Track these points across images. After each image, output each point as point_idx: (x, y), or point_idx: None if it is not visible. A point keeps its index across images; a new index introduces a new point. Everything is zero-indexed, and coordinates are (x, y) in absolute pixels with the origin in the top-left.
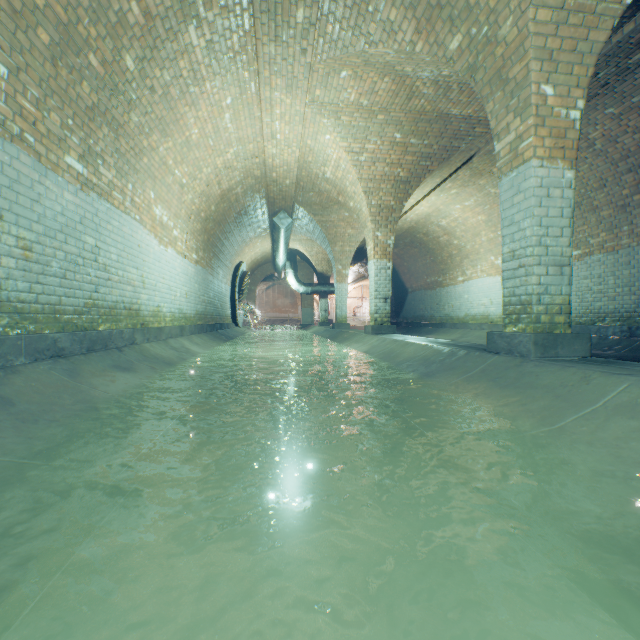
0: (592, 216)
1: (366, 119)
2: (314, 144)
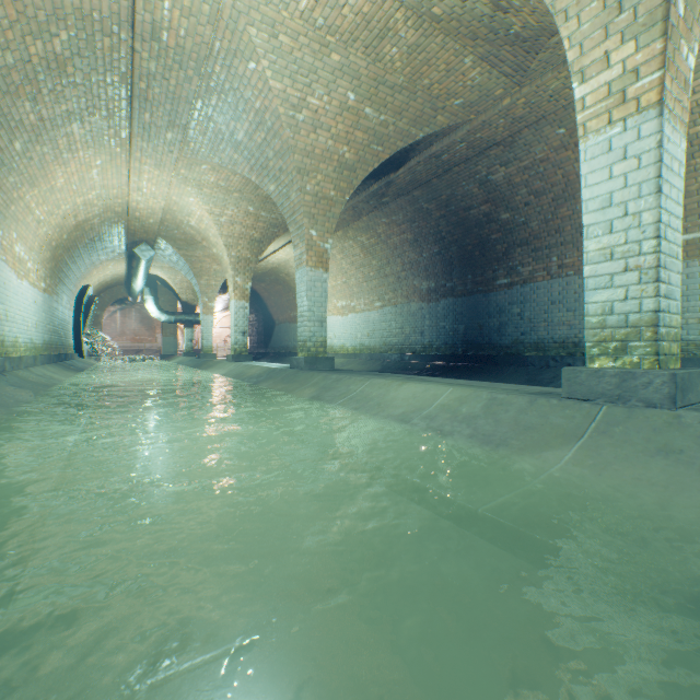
0: (386, 281)
1: (225, 194)
2: (180, 200)
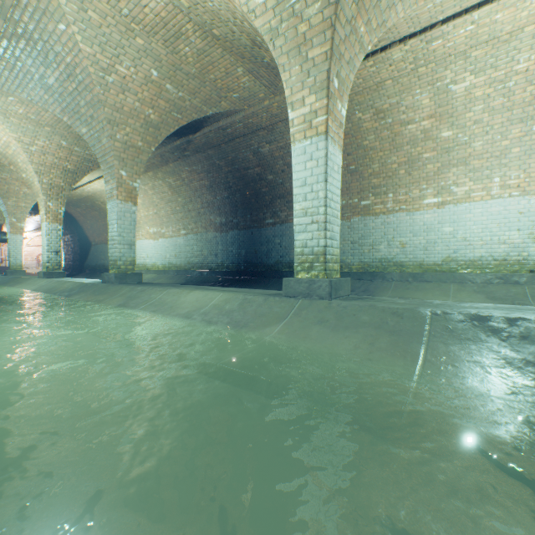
0: (190, 214)
1: (36, 126)
2: None
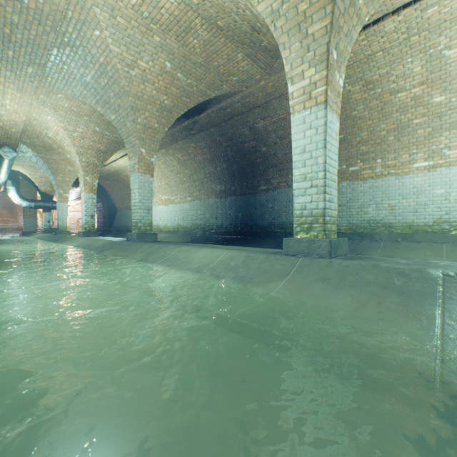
0: (194, 184)
1: (77, 116)
2: (39, 117)
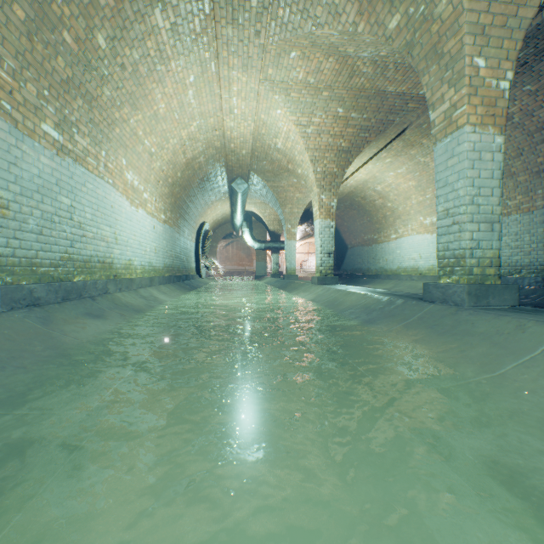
0: (510, 181)
1: (312, 95)
2: (267, 118)
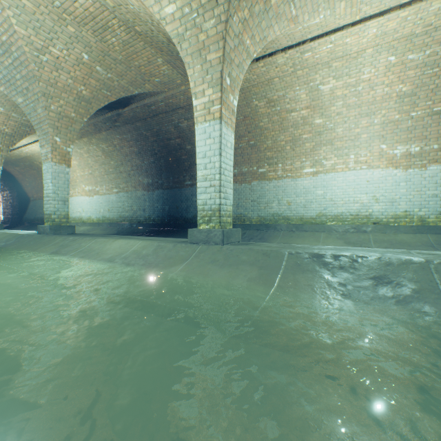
0: (121, 175)
1: None
2: None
